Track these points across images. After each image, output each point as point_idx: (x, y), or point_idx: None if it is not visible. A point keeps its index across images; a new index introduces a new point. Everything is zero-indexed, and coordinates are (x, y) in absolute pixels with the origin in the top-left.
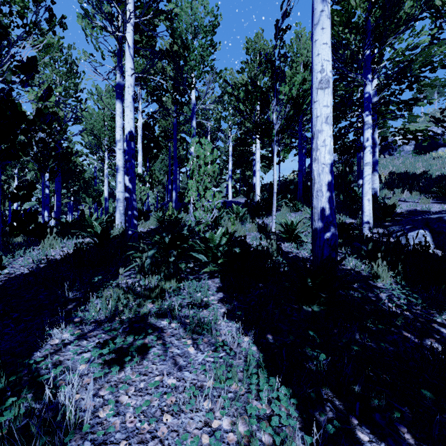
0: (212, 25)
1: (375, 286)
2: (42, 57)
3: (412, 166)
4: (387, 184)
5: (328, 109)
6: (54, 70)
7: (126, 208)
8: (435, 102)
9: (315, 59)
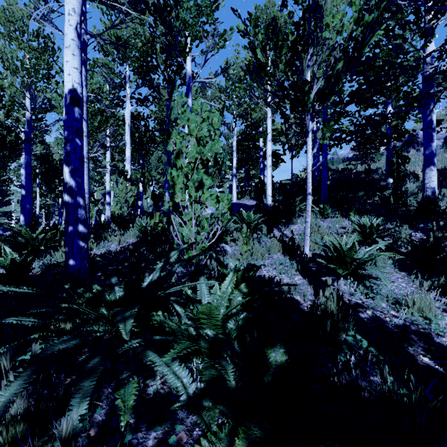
0: None
1: None
2: (5, 27)
3: None
4: None
5: None
6: (21, 44)
7: (65, 221)
8: None
9: None
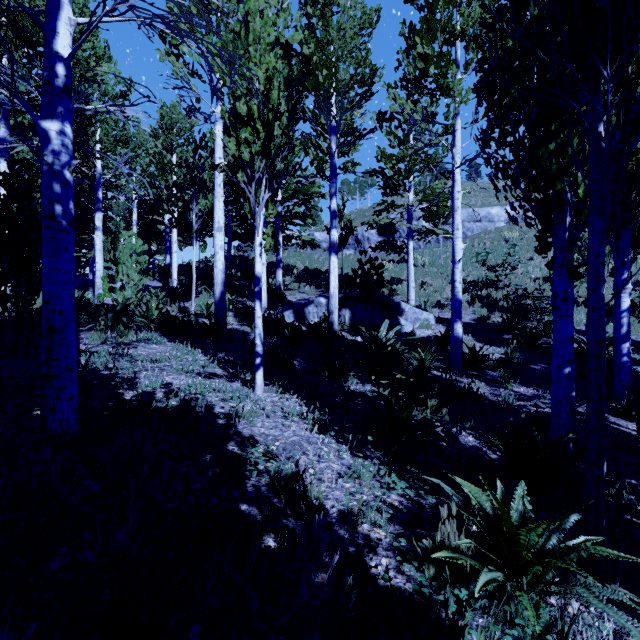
0: (124, 93)
1: (250, 335)
2: None
3: (322, 264)
4: (299, 278)
5: (222, 242)
6: None
7: None
8: (357, 200)
9: (215, 215)
